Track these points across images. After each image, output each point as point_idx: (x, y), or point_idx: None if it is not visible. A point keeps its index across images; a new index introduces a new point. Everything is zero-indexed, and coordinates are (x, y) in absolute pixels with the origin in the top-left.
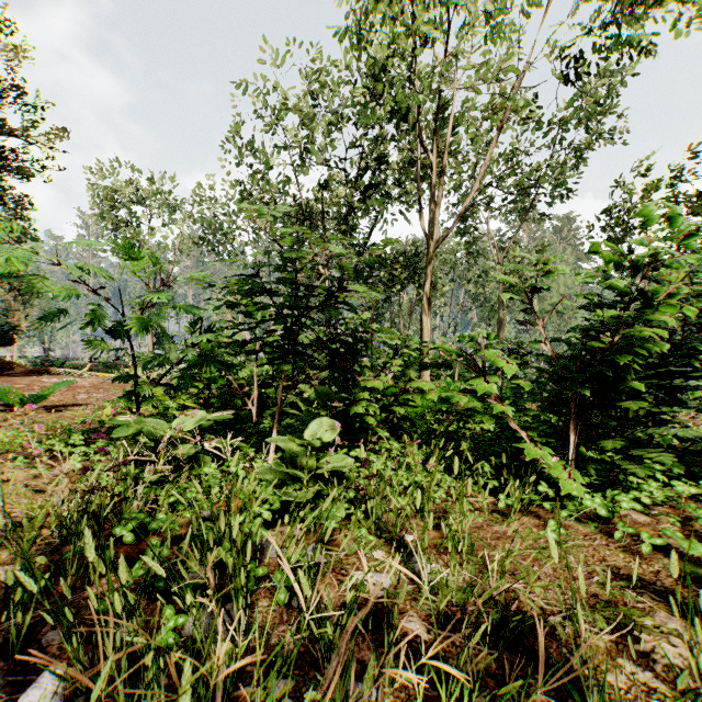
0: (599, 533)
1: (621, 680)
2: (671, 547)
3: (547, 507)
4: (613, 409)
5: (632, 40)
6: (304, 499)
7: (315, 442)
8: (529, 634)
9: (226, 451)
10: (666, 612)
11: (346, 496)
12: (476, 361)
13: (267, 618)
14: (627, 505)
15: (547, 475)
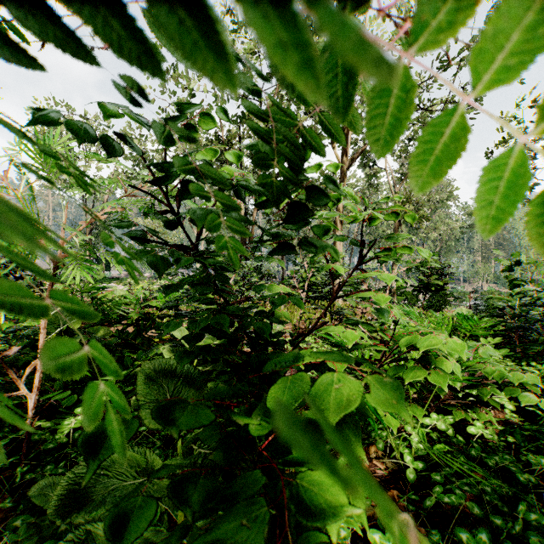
0: None
1: None
2: None
3: None
4: None
5: None
6: None
7: None
8: None
9: None
10: None
11: None
12: None
13: None
14: None
15: None
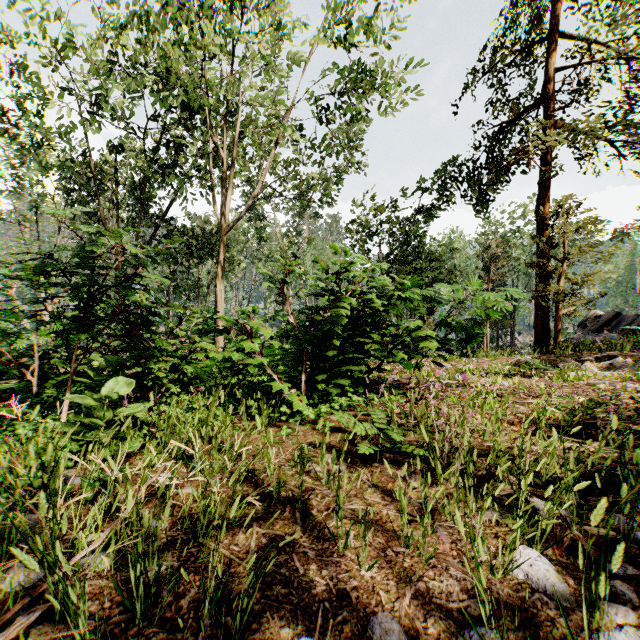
0: (311, 429)
1: (293, 482)
2: (343, 429)
3: (284, 419)
4: (327, 357)
5: (363, 109)
6: (103, 437)
7: (112, 395)
8: (253, 475)
9: (7, 419)
10: (325, 454)
11: (140, 435)
12: (245, 329)
13: (76, 513)
14: (324, 410)
15: (288, 401)
